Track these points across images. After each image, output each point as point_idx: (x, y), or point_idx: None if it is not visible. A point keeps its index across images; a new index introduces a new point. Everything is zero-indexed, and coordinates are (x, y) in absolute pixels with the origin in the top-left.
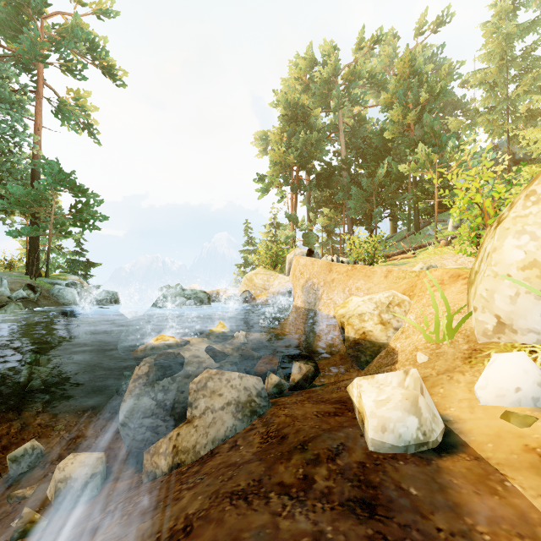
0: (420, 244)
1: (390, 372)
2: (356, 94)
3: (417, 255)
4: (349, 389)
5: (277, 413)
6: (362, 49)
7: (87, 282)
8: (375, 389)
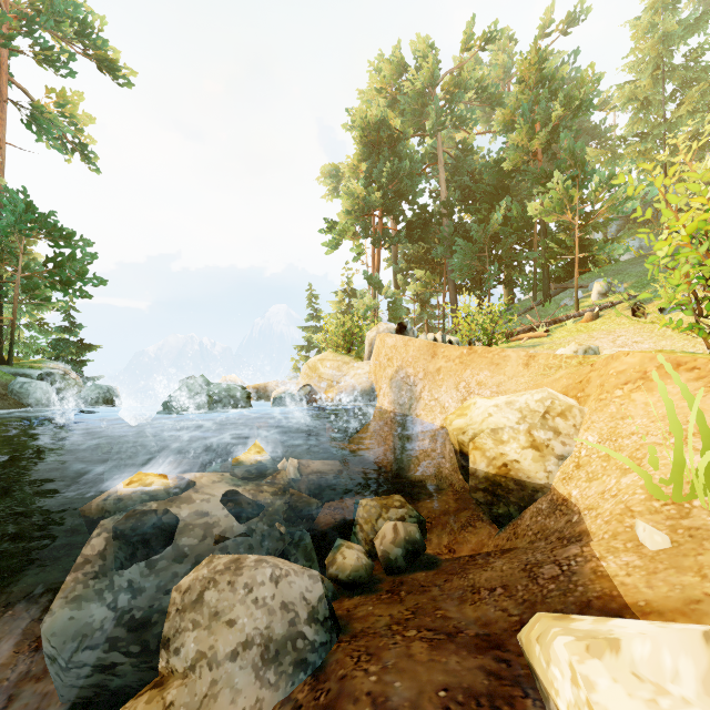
0: (555, 318)
1: (662, 635)
2: (461, 111)
3: (551, 333)
4: (532, 651)
5: (352, 684)
6: (469, 49)
7: (81, 372)
8: (645, 709)
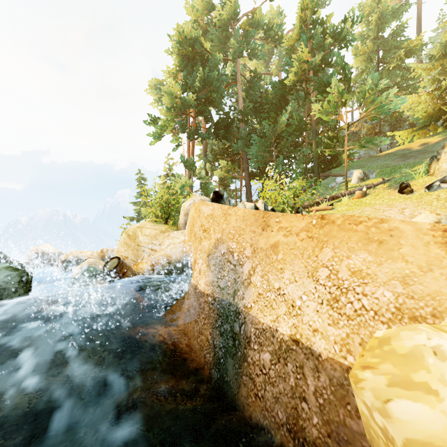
0: (333, 195)
1: None
2: (254, 43)
3: (333, 207)
4: None
5: None
6: None
7: None
8: None
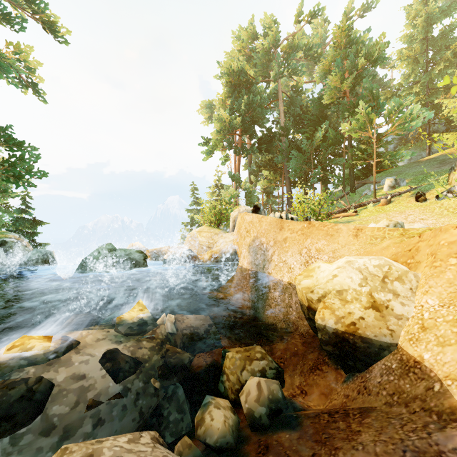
0: (360, 203)
1: None
2: (294, 64)
3: (358, 213)
4: None
5: None
6: (300, 22)
7: (33, 240)
8: None
